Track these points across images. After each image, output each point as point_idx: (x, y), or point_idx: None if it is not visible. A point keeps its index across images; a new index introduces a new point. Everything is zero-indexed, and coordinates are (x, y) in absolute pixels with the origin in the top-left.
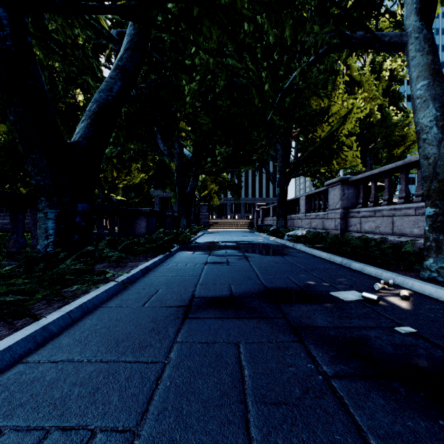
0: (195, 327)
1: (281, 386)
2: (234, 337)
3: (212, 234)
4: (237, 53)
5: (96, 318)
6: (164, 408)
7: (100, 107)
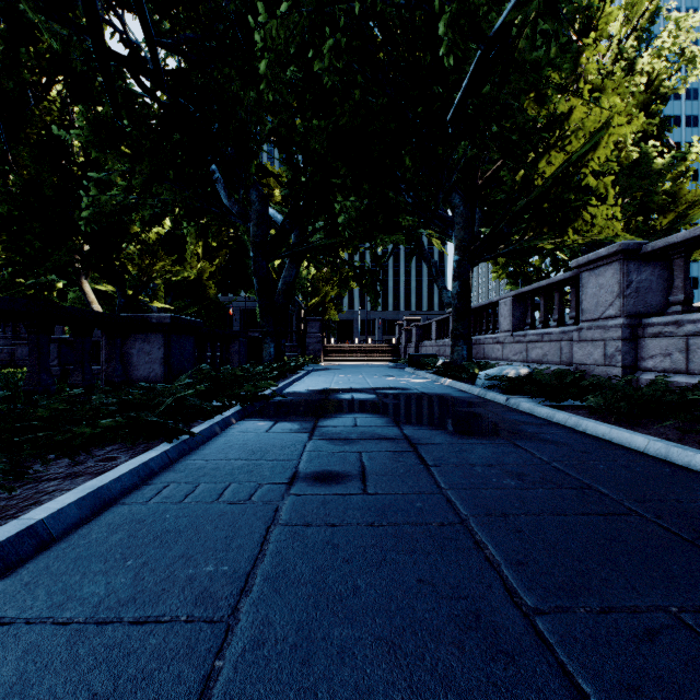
0: None
1: None
2: None
3: (327, 373)
4: None
5: None
6: None
7: None
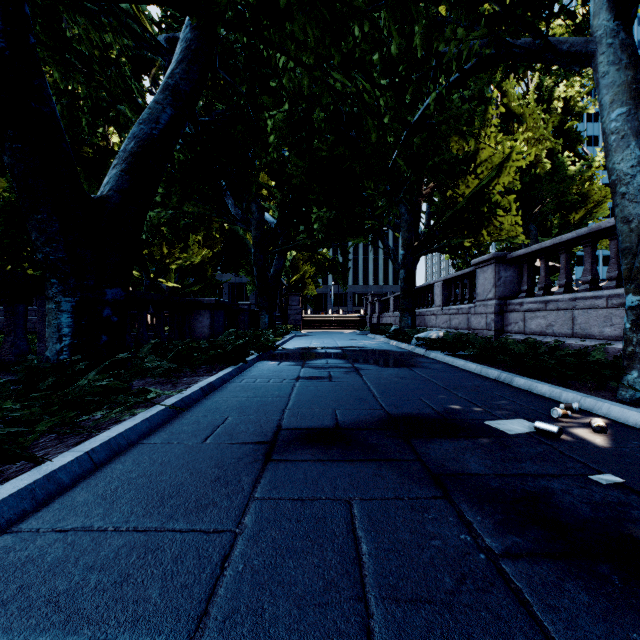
0: (282, 475)
1: (421, 572)
2: (343, 491)
3: (306, 337)
4: (343, 71)
5: (132, 460)
6: (234, 609)
7: (140, 145)
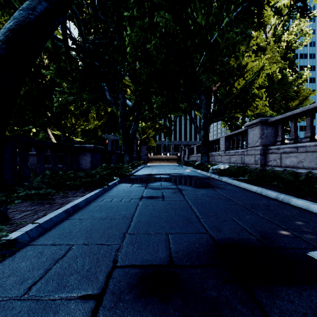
0: None
1: None
2: None
3: (150, 168)
4: None
5: None
6: None
7: (17, 24)
